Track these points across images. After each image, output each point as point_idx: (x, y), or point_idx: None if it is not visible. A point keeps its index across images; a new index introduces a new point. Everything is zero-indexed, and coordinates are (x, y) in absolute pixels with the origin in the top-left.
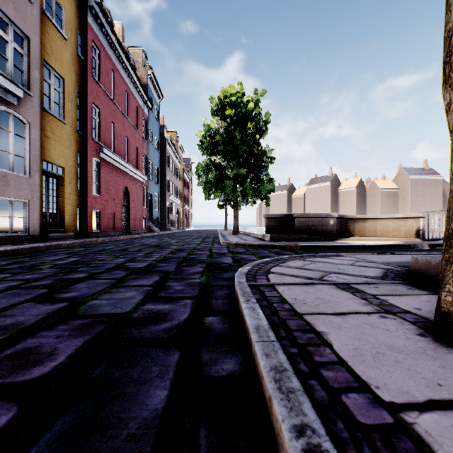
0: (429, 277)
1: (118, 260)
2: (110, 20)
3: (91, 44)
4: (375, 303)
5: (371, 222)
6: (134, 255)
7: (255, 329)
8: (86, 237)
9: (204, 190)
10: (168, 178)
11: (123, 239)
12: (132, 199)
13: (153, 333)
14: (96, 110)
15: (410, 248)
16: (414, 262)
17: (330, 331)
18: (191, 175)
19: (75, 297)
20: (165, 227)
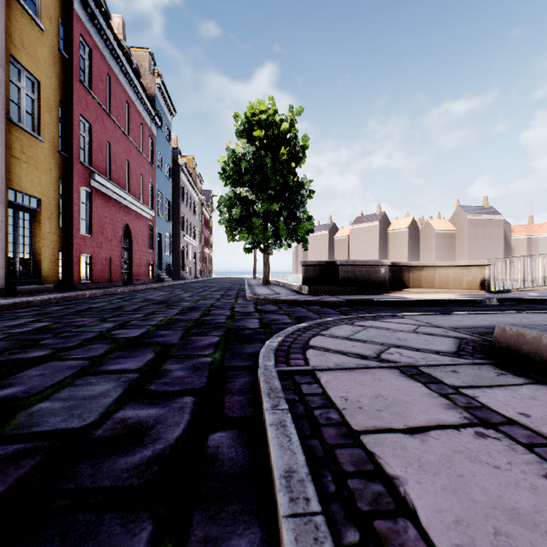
0: (522, 354)
1: (104, 325)
2: (105, 10)
3: (79, 40)
4: (461, 404)
5: (428, 271)
6: (128, 316)
7: (283, 479)
8: (72, 290)
9: (226, 230)
10: (183, 213)
11: (121, 292)
12: (135, 240)
13: (117, 474)
14: (86, 124)
15: (476, 303)
16: (500, 333)
17: (408, 475)
18: (212, 211)
19: (13, 397)
20: (179, 275)
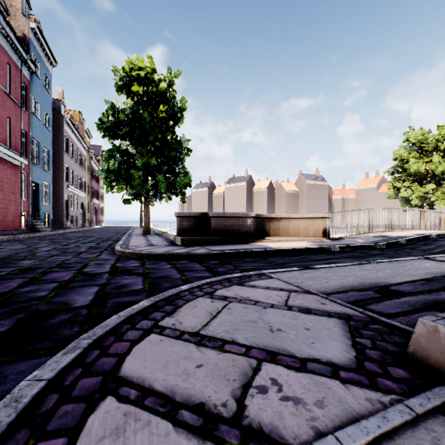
0: None
1: None
2: None
3: None
4: None
5: (285, 222)
6: None
7: None
8: None
9: (105, 181)
10: (67, 165)
11: None
12: None
13: None
14: None
15: (324, 250)
16: (428, 334)
17: None
18: None
19: None
20: (63, 225)
